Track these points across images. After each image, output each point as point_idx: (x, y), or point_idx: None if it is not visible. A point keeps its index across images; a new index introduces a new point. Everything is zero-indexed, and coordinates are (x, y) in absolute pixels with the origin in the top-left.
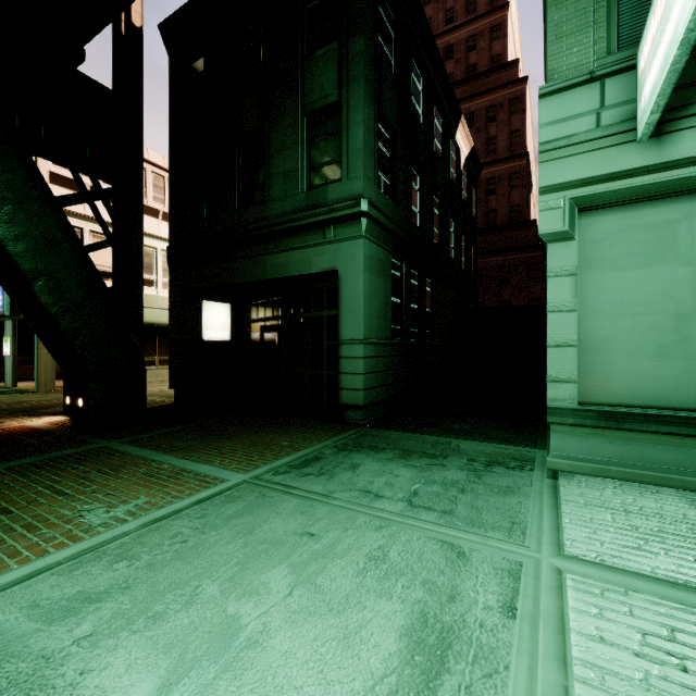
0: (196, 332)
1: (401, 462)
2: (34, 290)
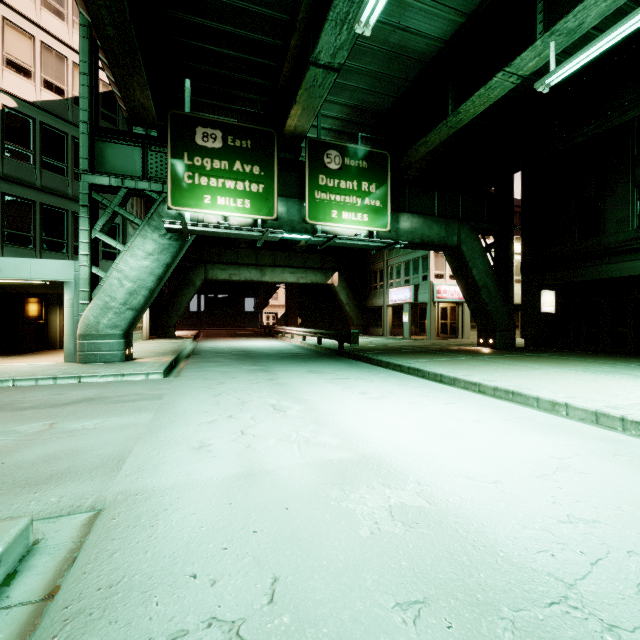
0: (537, 308)
1: None
2: (481, 293)
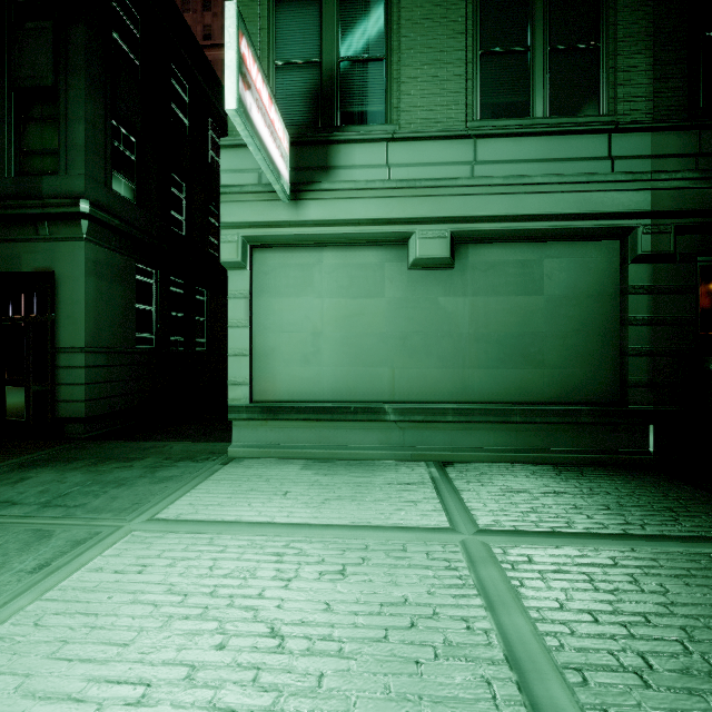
0: None
1: (87, 469)
2: None
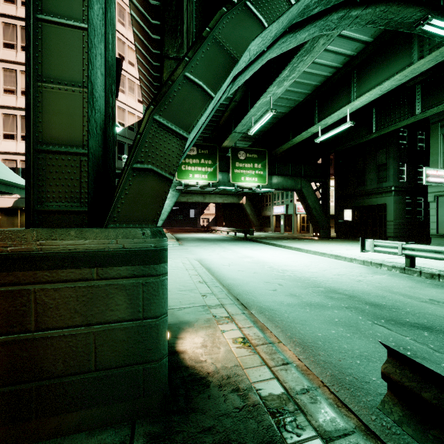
0: (342, 218)
1: None
2: (312, 211)
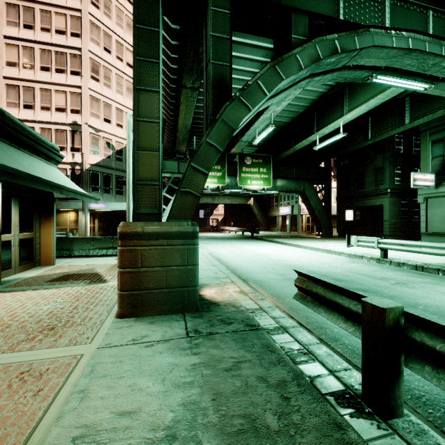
0: (343, 218)
1: None
2: (315, 212)
